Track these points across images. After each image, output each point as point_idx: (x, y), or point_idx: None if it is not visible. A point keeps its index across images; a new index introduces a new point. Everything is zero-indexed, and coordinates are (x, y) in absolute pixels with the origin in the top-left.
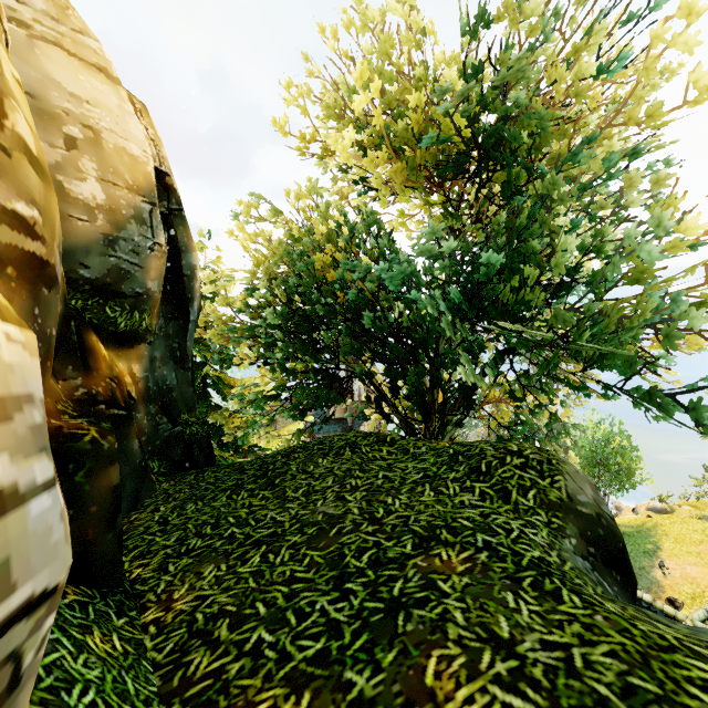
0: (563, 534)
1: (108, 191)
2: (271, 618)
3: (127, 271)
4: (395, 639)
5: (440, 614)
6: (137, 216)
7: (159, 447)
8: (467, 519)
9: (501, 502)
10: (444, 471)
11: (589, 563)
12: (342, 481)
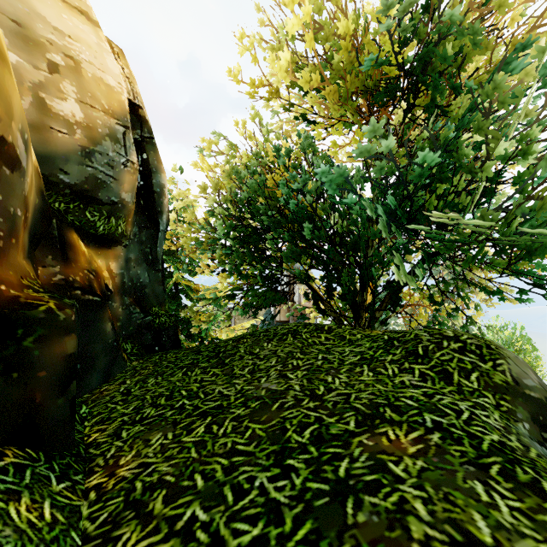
0: (515, 418)
1: (86, 112)
2: (207, 493)
3: (103, 181)
4: (345, 533)
5: (397, 504)
6: (112, 135)
7: (132, 332)
8: (410, 398)
9: (443, 383)
10: (380, 354)
11: (546, 450)
12: (284, 362)
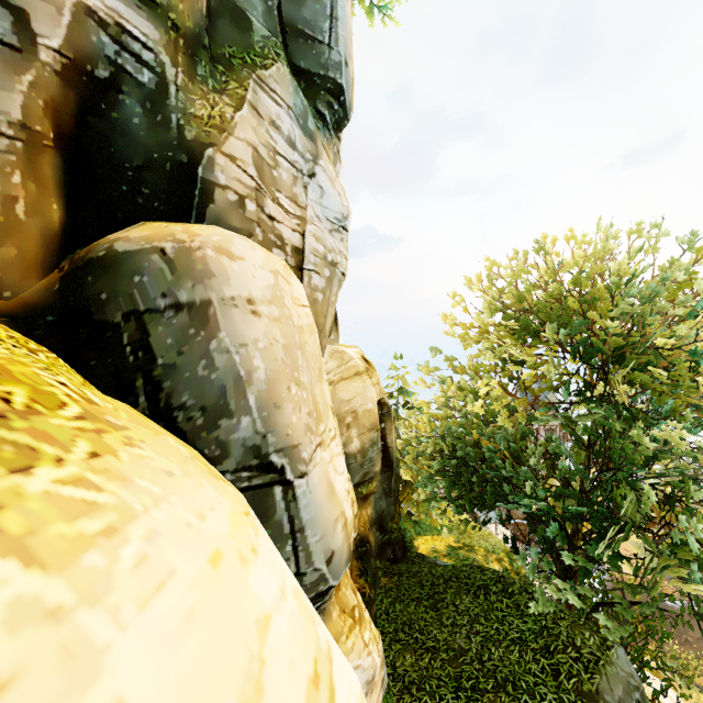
0: None
1: (361, 440)
2: (430, 695)
3: (367, 472)
4: None
5: None
6: (371, 443)
7: (379, 551)
8: (526, 682)
9: (552, 678)
10: (531, 639)
11: None
12: (472, 622)
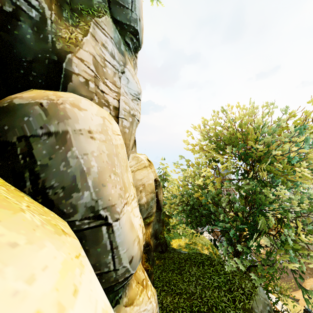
0: None
1: (146, 197)
2: None
3: (149, 212)
4: None
5: None
6: (151, 199)
7: (155, 248)
8: (221, 306)
9: (232, 303)
10: (223, 286)
11: None
12: (197, 279)
